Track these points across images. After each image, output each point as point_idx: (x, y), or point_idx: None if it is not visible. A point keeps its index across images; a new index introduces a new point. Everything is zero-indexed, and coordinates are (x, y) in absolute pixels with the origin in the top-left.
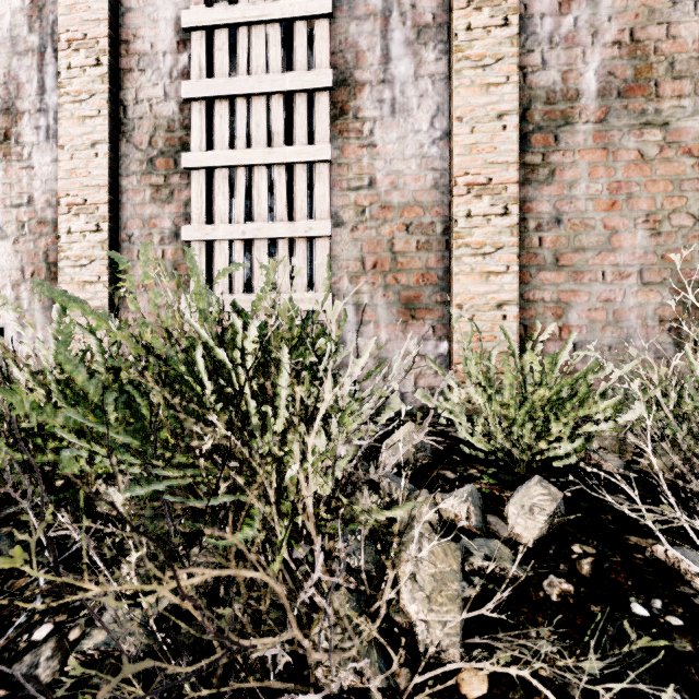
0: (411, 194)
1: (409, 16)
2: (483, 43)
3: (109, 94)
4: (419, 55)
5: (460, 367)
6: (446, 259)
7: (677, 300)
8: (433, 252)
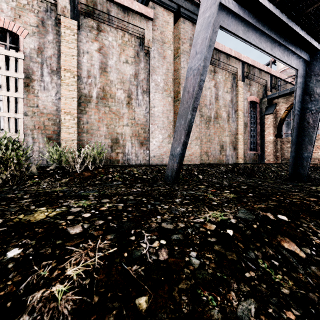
0: (50, 111)
1: (49, 66)
2: (68, 80)
3: None
4: (52, 77)
5: None
6: (60, 128)
7: (112, 142)
8: (56, 126)
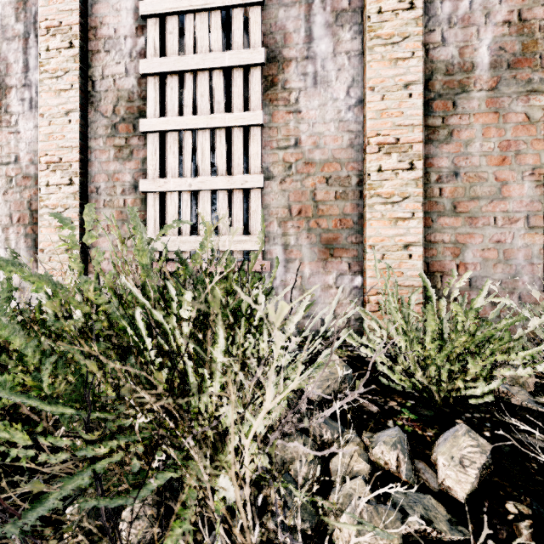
0: (330, 152)
1: (328, 3)
2: (392, 23)
3: (80, 71)
4: (337, 35)
5: (372, 298)
6: (360, 206)
7: None
8: (348, 201)
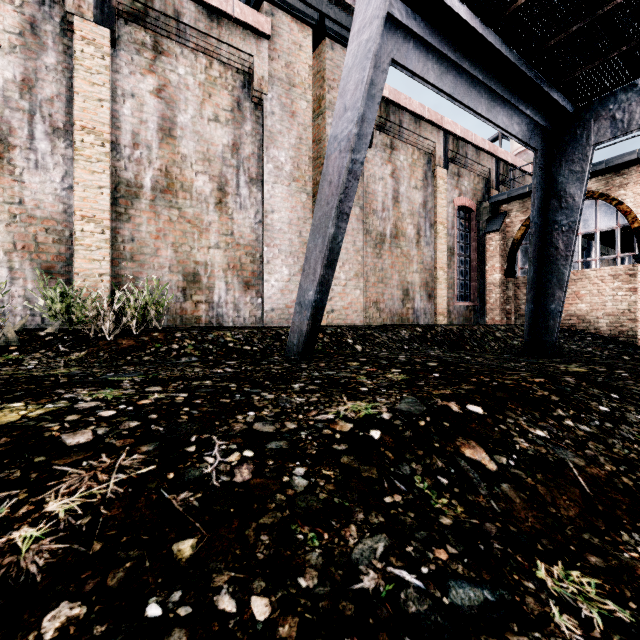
0: (49, 213)
1: (48, 120)
2: (91, 151)
3: None
4: (55, 142)
5: None
6: (72, 250)
7: (185, 279)
8: (63, 245)
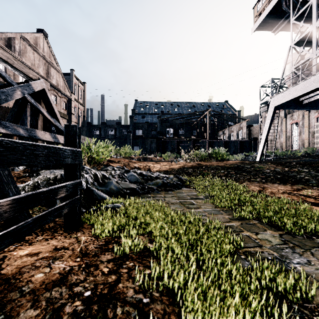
0: None
1: None
2: None
3: (308, 130)
4: None
5: None
6: None
7: None
8: None
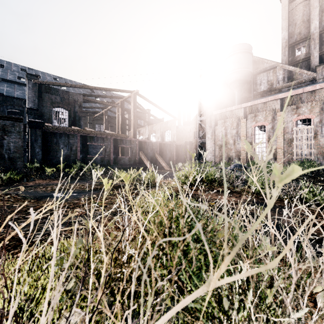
0: None
1: None
2: None
3: (283, 137)
4: None
5: None
6: None
7: None
8: None
